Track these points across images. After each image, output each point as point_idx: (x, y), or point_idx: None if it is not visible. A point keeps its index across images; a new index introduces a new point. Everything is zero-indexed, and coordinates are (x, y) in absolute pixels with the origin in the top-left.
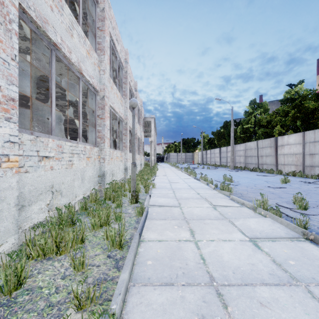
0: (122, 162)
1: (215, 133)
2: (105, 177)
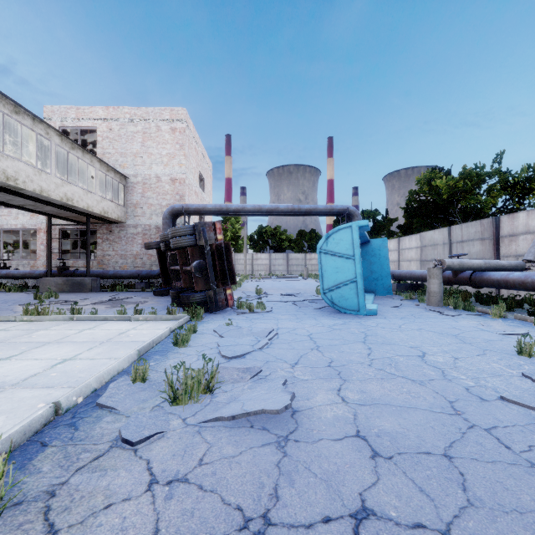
0: None
1: None
2: None
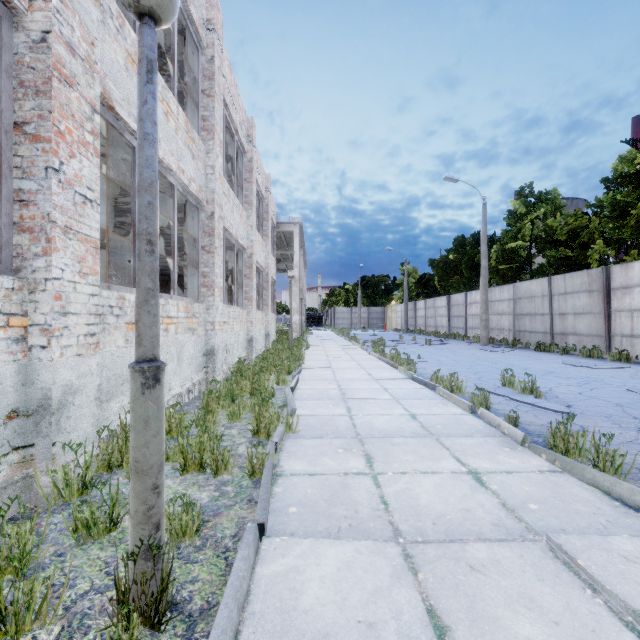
0: (197, 334)
1: (437, 263)
2: (55, 417)
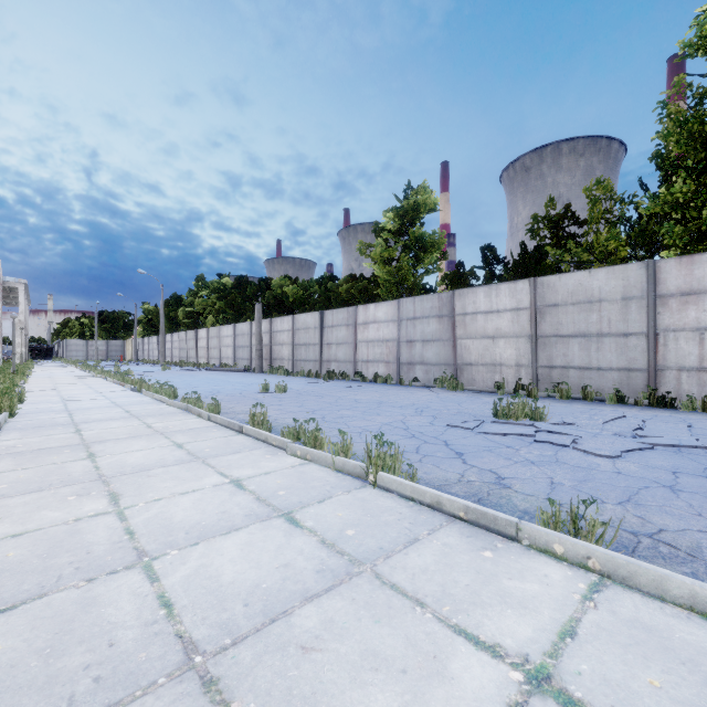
0: None
1: (153, 313)
2: None
